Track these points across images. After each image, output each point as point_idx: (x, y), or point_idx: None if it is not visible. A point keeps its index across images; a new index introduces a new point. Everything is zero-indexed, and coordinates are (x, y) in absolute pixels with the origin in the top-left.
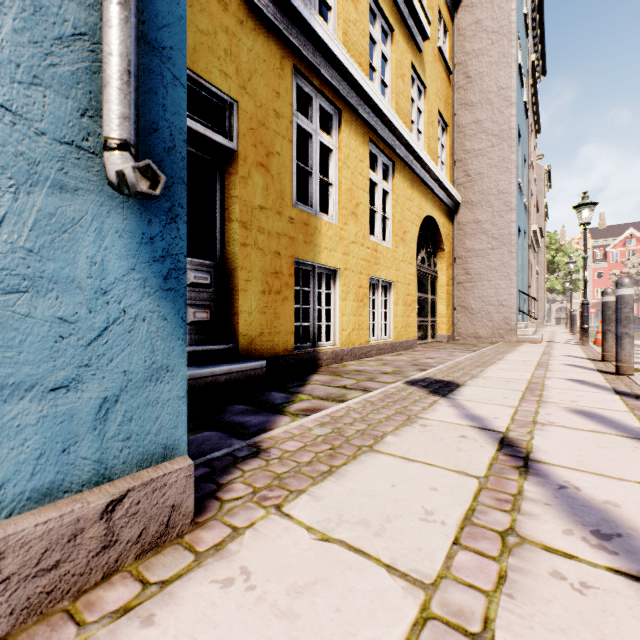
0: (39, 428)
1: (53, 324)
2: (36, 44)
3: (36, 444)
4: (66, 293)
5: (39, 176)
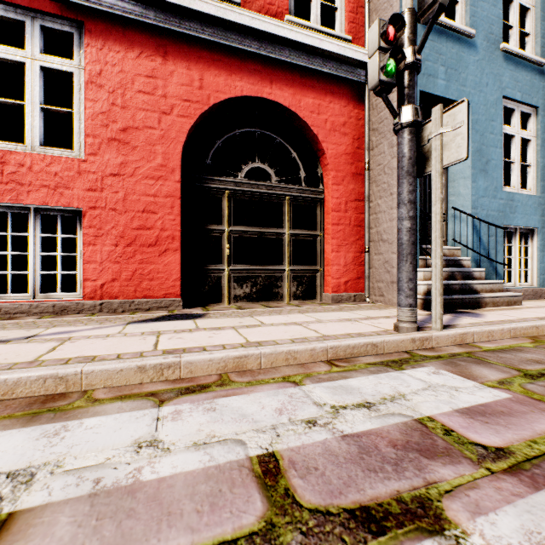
0: (541, 279)
1: (542, 267)
2: (541, 236)
3: (541, 280)
4: (543, 264)
5: (541, 251)
